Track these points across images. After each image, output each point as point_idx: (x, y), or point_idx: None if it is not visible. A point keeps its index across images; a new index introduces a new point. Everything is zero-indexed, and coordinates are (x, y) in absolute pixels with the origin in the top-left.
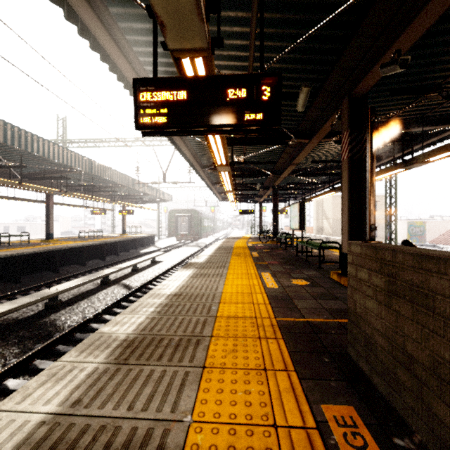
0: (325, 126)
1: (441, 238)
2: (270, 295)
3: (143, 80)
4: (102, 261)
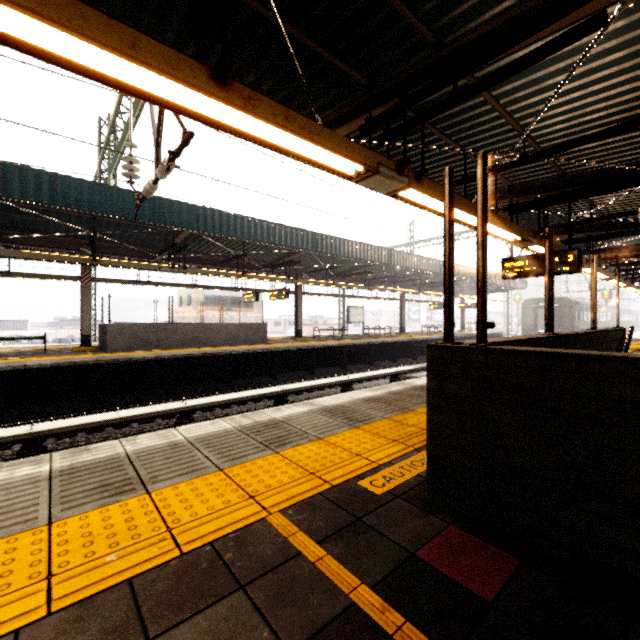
0: None
1: None
2: None
3: (506, 259)
4: None
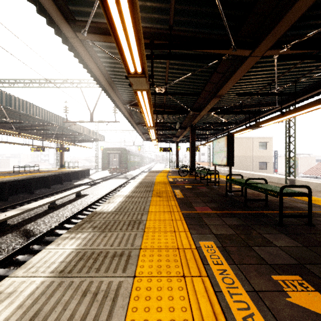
0: (294, 8)
1: (311, 170)
2: None
3: None
4: (30, 194)
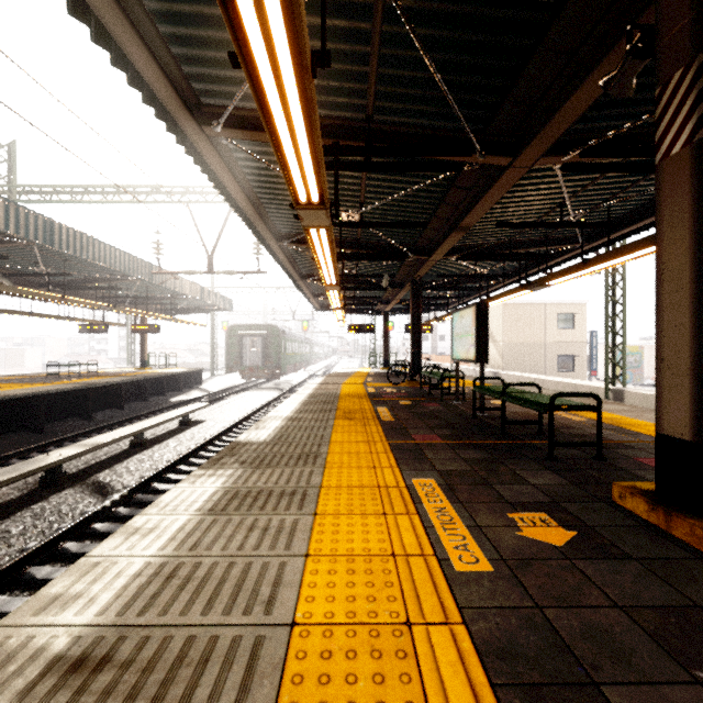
0: (570, 104)
1: None
2: (488, 643)
3: None
4: (85, 421)
